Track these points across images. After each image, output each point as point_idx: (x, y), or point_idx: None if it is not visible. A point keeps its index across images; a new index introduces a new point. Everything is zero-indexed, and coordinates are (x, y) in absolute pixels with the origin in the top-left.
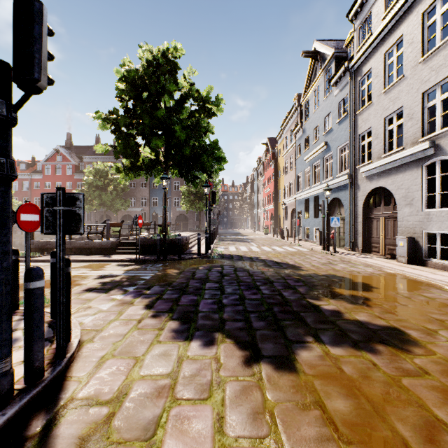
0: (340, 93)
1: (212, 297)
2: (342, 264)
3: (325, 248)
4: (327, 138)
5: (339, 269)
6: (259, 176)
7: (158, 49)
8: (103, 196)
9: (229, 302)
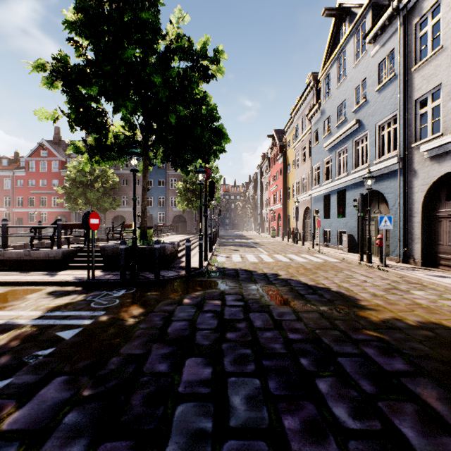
0: (381, 50)
1: None
2: (417, 290)
3: (366, 258)
4: (358, 115)
5: (428, 304)
6: (263, 173)
7: None
8: (88, 193)
9: None
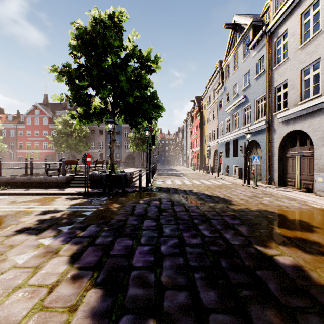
0: (257, 54)
1: (149, 241)
2: (267, 197)
3: (246, 182)
4: (245, 93)
5: (267, 203)
6: (188, 125)
7: (106, 13)
8: (69, 140)
9: (167, 251)
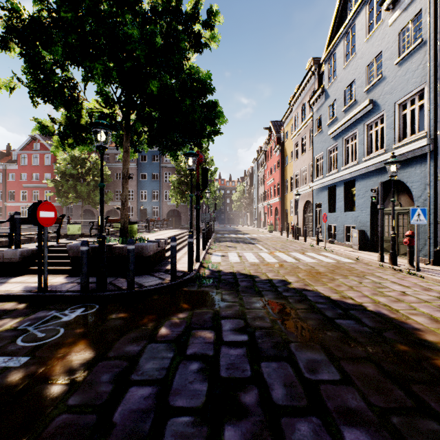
0: (403, 15)
1: None
2: None
3: (389, 259)
4: (372, 94)
5: None
6: (260, 166)
7: None
8: (78, 187)
9: None
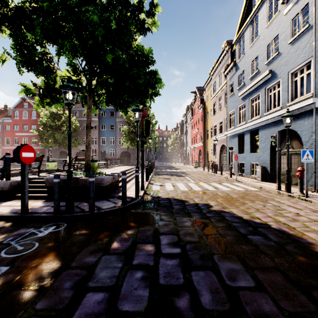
0: (295, 7)
1: None
2: None
3: (285, 188)
4: (271, 66)
5: None
6: (188, 120)
7: None
8: (55, 135)
9: None
